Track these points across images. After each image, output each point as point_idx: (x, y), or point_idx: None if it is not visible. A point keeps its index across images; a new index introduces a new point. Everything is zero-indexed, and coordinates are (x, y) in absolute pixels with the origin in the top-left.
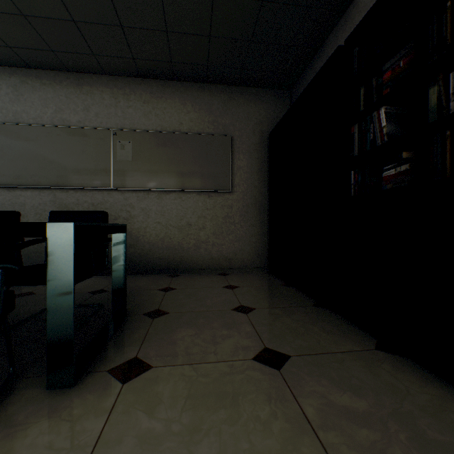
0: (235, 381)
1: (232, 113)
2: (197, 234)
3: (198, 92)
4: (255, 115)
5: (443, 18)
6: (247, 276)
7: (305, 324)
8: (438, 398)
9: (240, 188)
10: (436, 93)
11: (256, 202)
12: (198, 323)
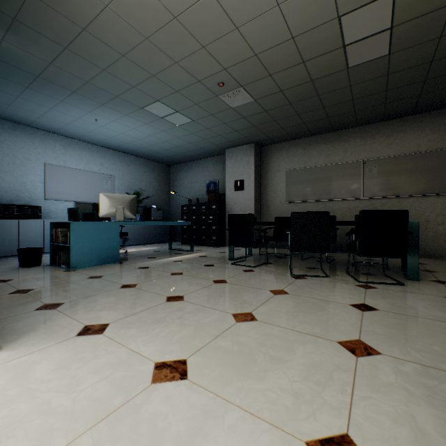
0: None
1: None
2: (435, 228)
3: (435, 118)
4: None
5: None
6: None
7: None
8: None
9: None
10: None
11: None
12: None
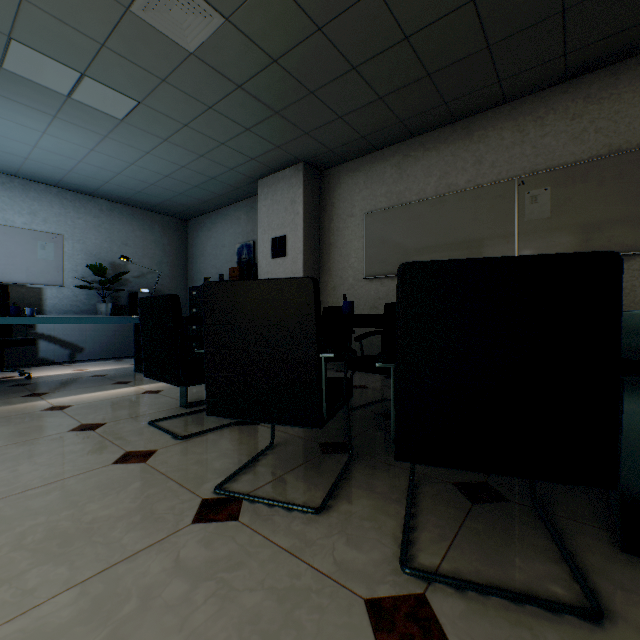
0: None
1: None
2: None
3: None
4: None
5: None
6: None
7: None
8: None
9: None
10: None
11: None
12: None
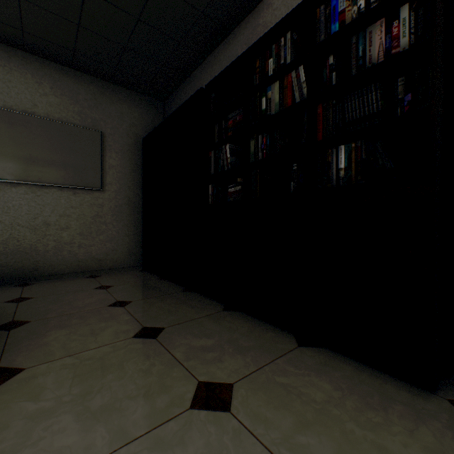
0: (119, 355)
1: (103, 108)
2: (59, 235)
3: (60, 75)
4: (129, 116)
5: (256, 101)
6: (121, 275)
7: (176, 305)
8: (252, 327)
9: (113, 187)
10: (254, 145)
11: (130, 202)
12: (72, 323)
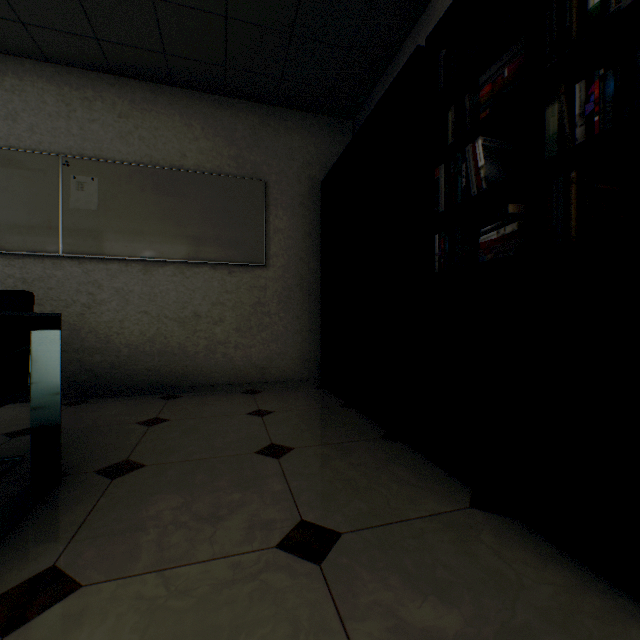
0: (239, 600)
1: (266, 146)
2: (211, 330)
3: (212, 109)
4: (302, 152)
5: None
6: (288, 394)
7: (368, 471)
8: (565, 589)
9: (279, 260)
10: (556, 115)
11: (303, 282)
12: (194, 481)
